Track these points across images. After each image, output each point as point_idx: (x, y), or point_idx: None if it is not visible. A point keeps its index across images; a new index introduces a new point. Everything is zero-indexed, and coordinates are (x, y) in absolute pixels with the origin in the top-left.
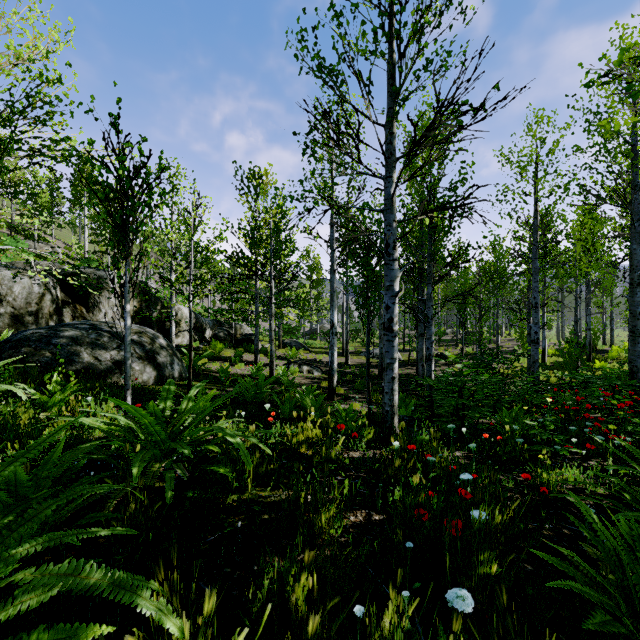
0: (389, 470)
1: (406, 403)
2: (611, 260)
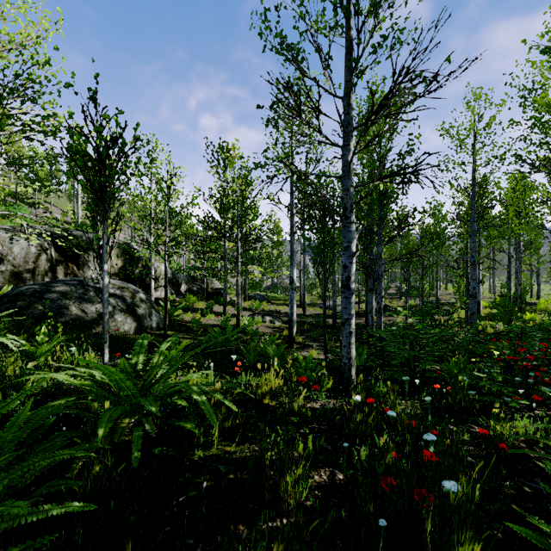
0: (350, 425)
1: (359, 352)
2: (541, 223)
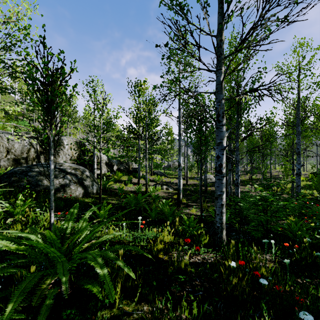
0: (227, 288)
1: None
2: None
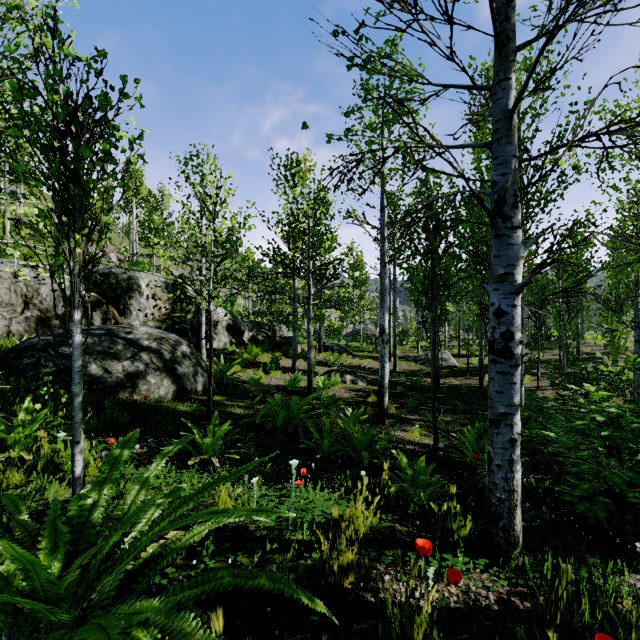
0: None
1: None
2: None
